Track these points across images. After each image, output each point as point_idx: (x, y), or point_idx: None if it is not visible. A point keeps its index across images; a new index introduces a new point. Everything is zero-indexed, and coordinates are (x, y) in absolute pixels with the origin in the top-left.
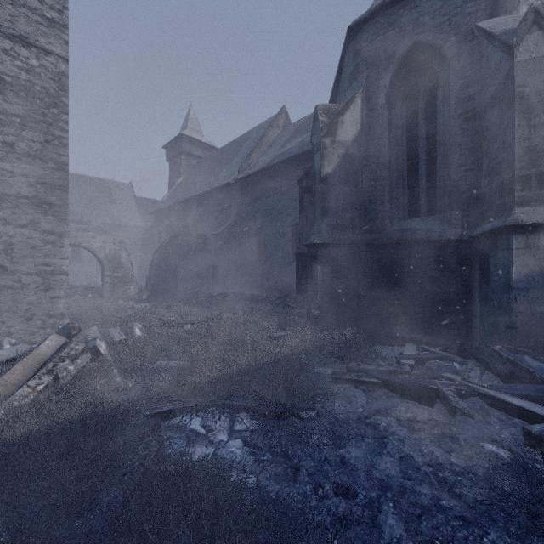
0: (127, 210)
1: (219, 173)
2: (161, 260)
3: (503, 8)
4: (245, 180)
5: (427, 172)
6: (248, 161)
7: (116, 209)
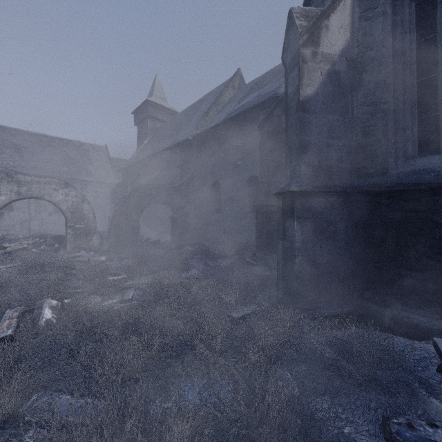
0: (102, 168)
1: (179, 132)
2: (122, 212)
3: None
4: (202, 136)
5: None
6: (205, 119)
7: (93, 168)
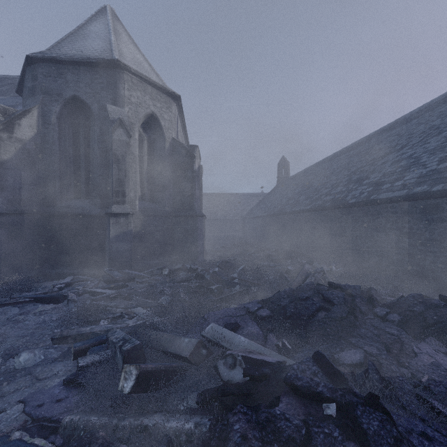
0: None
1: None
2: None
3: (119, 104)
4: None
5: (86, 173)
6: None
7: None
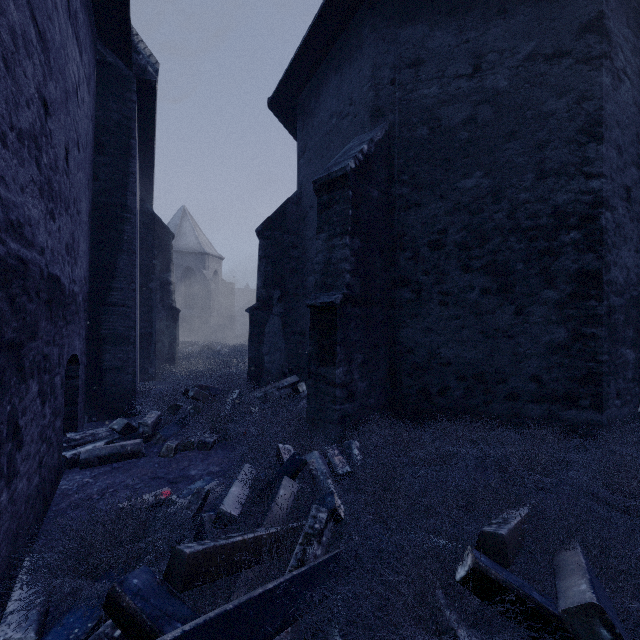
0: None
1: None
2: None
3: (206, 269)
4: None
5: (189, 297)
6: None
7: None
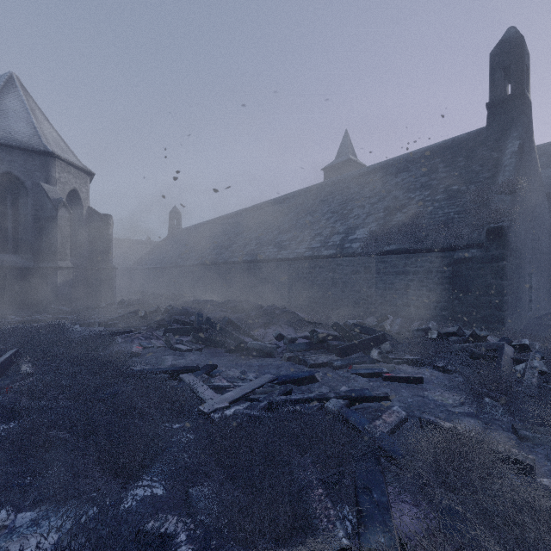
0: None
1: None
2: None
3: (51, 183)
4: None
5: (14, 233)
6: None
7: None
